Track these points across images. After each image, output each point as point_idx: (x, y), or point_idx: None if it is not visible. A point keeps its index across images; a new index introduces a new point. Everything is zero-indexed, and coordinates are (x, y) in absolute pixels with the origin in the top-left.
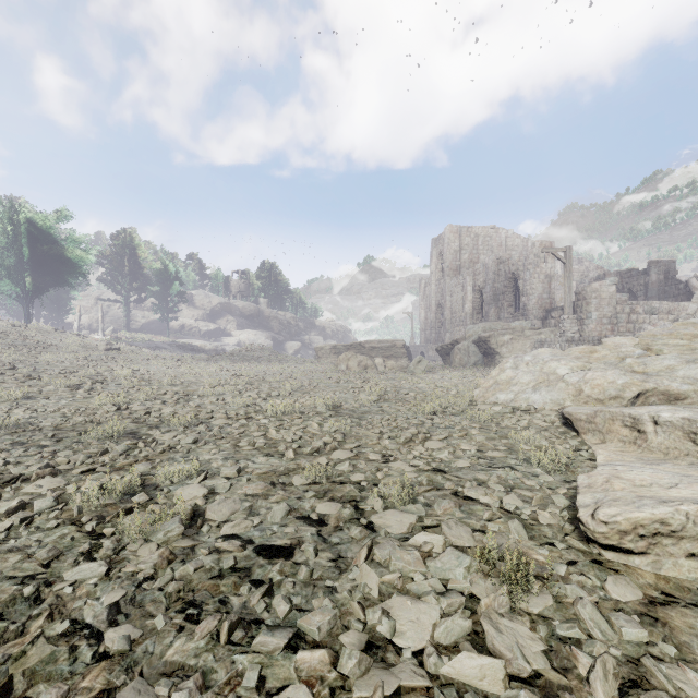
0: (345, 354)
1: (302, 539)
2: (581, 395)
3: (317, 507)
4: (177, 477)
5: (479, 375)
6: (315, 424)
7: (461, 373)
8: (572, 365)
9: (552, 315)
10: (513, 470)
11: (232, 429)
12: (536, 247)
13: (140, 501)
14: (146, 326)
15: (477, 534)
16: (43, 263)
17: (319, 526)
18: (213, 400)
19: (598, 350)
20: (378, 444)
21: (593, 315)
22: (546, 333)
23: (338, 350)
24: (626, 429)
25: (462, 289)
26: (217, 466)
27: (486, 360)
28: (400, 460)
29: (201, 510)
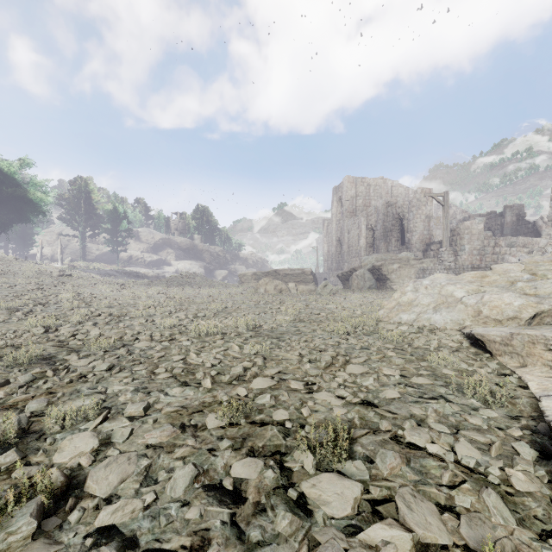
0: (263, 280)
1: (208, 533)
2: (480, 316)
3: (233, 468)
4: (68, 421)
5: (376, 297)
6: (236, 347)
7: (361, 295)
8: (467, 289)
9: (431, 248)
10: (447, 402)
11: (153, 352)
12: (418, 192)
13: (5, 462)
14: (100, 257)
15: (446, 516)
16: (7, 203)
17: (233, 503)
18: (142, 321)
19: (488, 275)
20: (299, 369)
21: (466, 248)
22: (427, 262)
23: (258, 276)
24: (551, 353)
25: (358, 227)
26: (124, 400)
27: (379, 284)
28: (325, 390)
29: (82, 476)
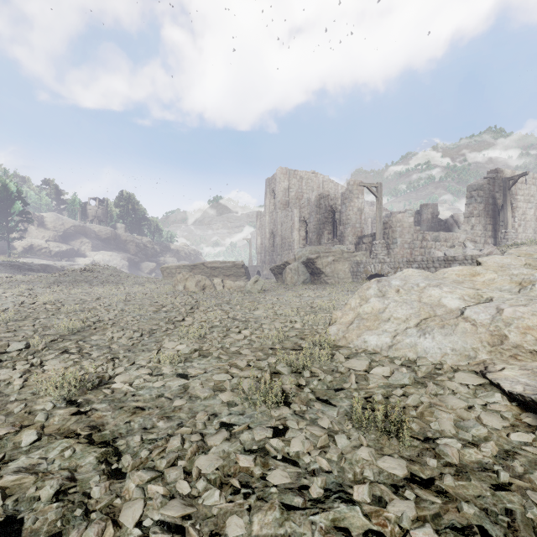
0: (182, 275)
1: None
2: (505, 344)
3: None
4: None
5: (314, 295)
6: None
7: (296, 293)
8: (460, 293)
9: (363, 241)
10: None
11: None
12: (350, 184)
13: None
14: None
15: None
16: None
17: None
18: None
19: (480, 272)
20: None
21: (398, 241)
22: (360, 255)
23: (183, 270)
24: None
25: (291, 219)
26: None
27: (313, 278)
28: None
29: None
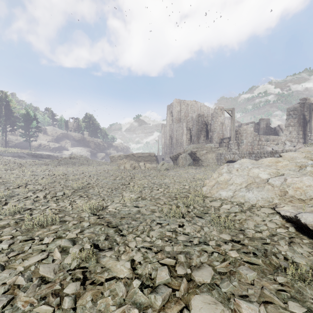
0: (123, 160)
1: None
2: (286, 195)
3: None
4: None
5: (195, 172)
6: (57, 253)
7: (185, 171)
8: (268, 171)
9: (224, 141)
10: None
11: None
12: (216, 109)
13: None
14: (18, 144)
15: None
16: None
17: None
18: None
19: (280, 161)
20: None
21: (244, 141)
22: (222, 149)
23: (121, 157)
24: None
25: (182, 129)
26: None
27: (194, 162)
28: None
29: None
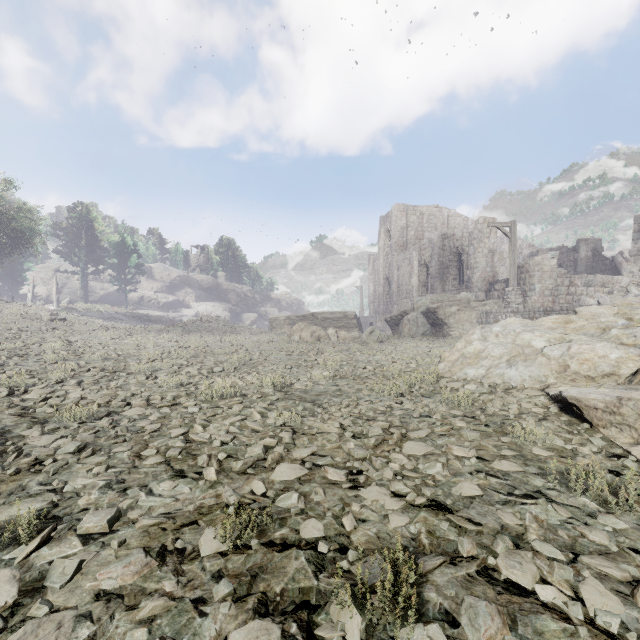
0: (298, 325)
1: None
2: (567, 371)
3: None
4: None
5: (432, 346)
6: (257, 415)
7: (414, 343)
8: (548, 337)
9: (495, 288)
10: (548, 502)
11: (145, 424)
12: (480, 222)
13: None
14: (105, 298)
15: None
16: None
17: None
18: (141, 379)
19: (573, 320)
20: (340, 448)
21: (536, 287)
22: (491, 304)
23: (292, 321)
24: None
25: (409, 263)
26: (86, 504)
27: (434, 330)
28: (375, 483)
29: None
